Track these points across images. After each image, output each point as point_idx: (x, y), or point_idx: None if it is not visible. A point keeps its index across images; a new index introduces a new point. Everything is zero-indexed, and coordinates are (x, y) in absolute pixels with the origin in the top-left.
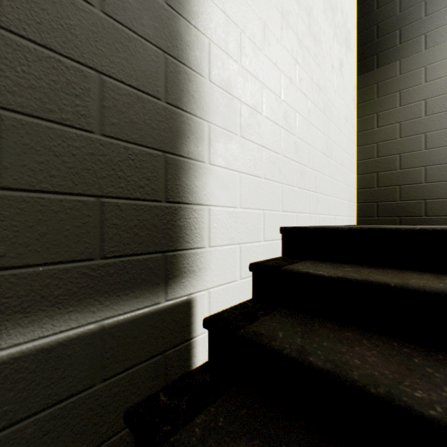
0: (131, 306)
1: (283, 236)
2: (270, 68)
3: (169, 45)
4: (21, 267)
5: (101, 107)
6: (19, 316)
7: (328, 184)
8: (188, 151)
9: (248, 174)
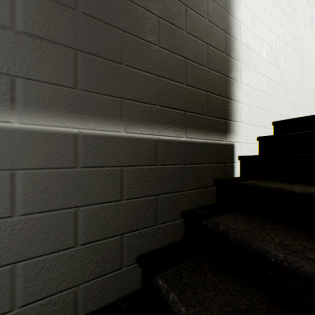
0: (215, 138)
1: (274, 127)
2: (267, 31)
3: (226, 28)
4: (190, 112)
5: (207, 57)
6: (190, 129)
7: (302, 102)
8: (232, 76)
9: (256, 89)
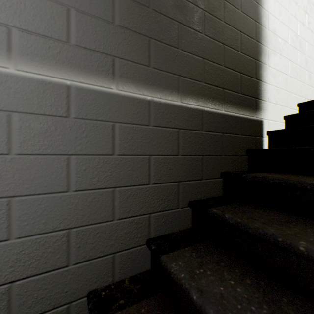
0: (247, 114)
1: (299, 108)
2: (292, 19)
3: (256, 18)
4: (227, 90)
5: (240, 43)
6: (227, 104)
7: None
8: (261, 60)
9: (282, 73)
